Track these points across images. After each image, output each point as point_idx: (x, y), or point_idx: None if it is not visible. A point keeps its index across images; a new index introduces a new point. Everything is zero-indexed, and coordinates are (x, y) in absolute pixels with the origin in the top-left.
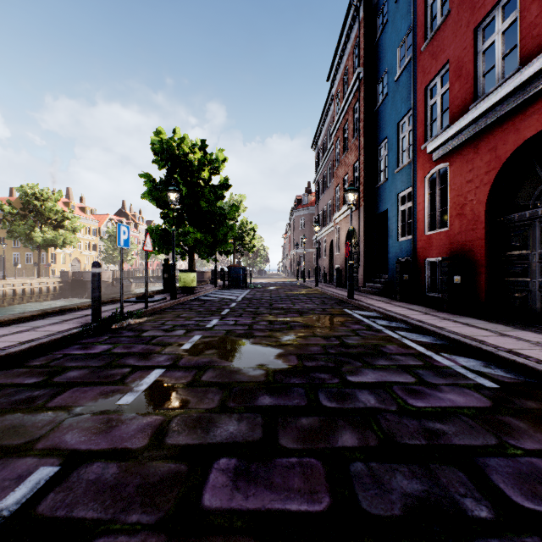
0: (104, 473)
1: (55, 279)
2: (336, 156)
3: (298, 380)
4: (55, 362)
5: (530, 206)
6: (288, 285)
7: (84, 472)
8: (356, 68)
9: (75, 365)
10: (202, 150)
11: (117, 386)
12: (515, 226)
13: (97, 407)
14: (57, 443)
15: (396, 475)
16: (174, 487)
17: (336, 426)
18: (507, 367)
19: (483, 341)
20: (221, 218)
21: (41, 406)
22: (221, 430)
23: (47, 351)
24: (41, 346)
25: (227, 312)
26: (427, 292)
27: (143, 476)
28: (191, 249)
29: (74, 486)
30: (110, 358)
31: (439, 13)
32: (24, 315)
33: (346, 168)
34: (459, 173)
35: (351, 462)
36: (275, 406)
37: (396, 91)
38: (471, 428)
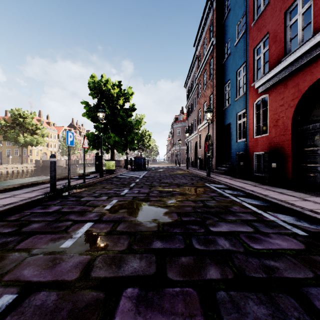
0: (47, 300)
1: (32, 165)
2: (199, 91)
3: (178, 230)
4: (24, 218)
5: (319, 120)
6: (170, 168)
7: (33, 299)
8: (211, 38)
9: (37, 220)
10: (119, 87)
11: (62, 234)
12: (310, 132)
13: (48, 249)
14: (17, 276)
15: (249, 301)
16: (95, 311)
17: (205, 263)
18: (311, 221)
19: (293, 204)
20: (130, 128)
21: (11, 248)
22: (128, 266)
23: (20, 210)
24: (16, 207)
25: (133, 185)
26: (254, 173)
27: (74, 302)
28: (112, 147)
29: (25, 310)
30: (59, 215)
31: (262, 3)
32: (8, 187)
33: (205, 98)
34: (275, 100)
35: (216, 291)
36: (164, 248)
37: (236, 51)
38: (294, 265)
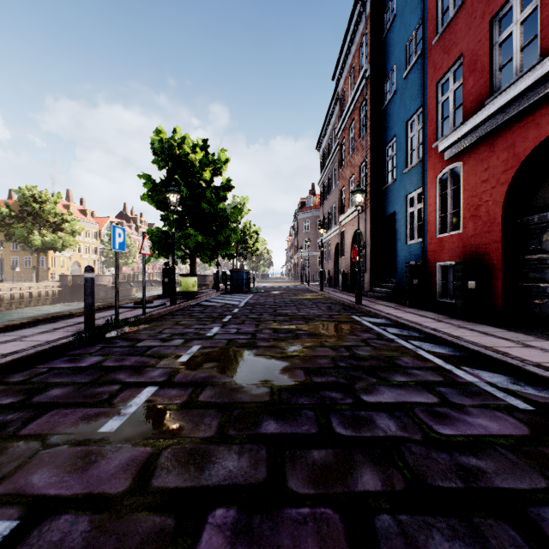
0: (72, 531)
1: (54, 283)
2: (342, 157)
3: (307, 400)
4: (38, 378)
5: None
6: (292, 290)
7: (47, 529)
8: (362, 65)
9: (60, 381)
10: (204, 150)
11: (102, 408)
12: (535, 228)
13: (76, 436)
14: (21, 486)
15: (433, 534)
16: None
17: (354, 461)
18: (538, 384)
19: (507, 353)
20: (223, 220)
21: (12, 434)
22: (218, 467)
23: (31, 364)
24: (24, 359)
25: (229, 319)
26: (438, 298)
27: (119, 535)
28: (192, 252)
29: None
30: (99, 373)
31: (451, 5)
32: (12, 323)
33: (352, 169)
34: (473, 172)
35: (375, 514)
36: (282, 434)
37: (405, 88)
38: (513, 465)
